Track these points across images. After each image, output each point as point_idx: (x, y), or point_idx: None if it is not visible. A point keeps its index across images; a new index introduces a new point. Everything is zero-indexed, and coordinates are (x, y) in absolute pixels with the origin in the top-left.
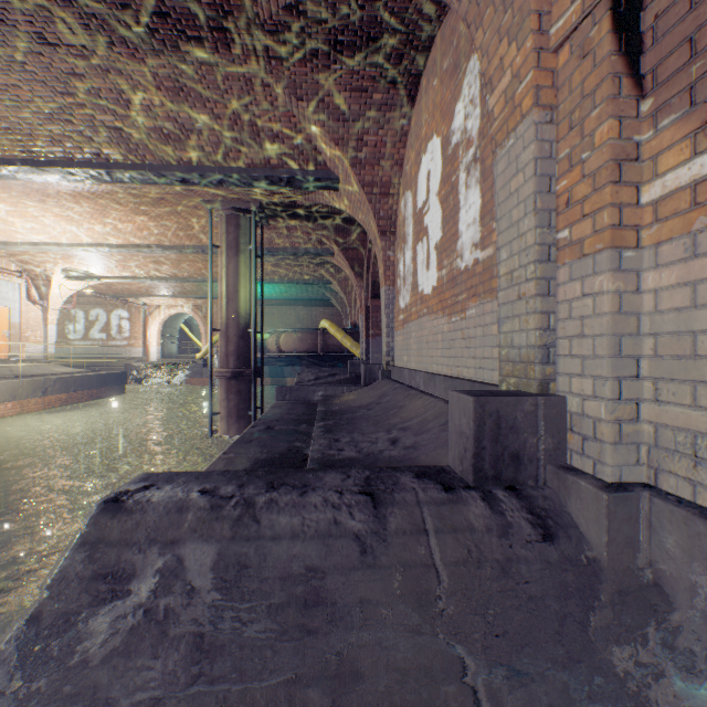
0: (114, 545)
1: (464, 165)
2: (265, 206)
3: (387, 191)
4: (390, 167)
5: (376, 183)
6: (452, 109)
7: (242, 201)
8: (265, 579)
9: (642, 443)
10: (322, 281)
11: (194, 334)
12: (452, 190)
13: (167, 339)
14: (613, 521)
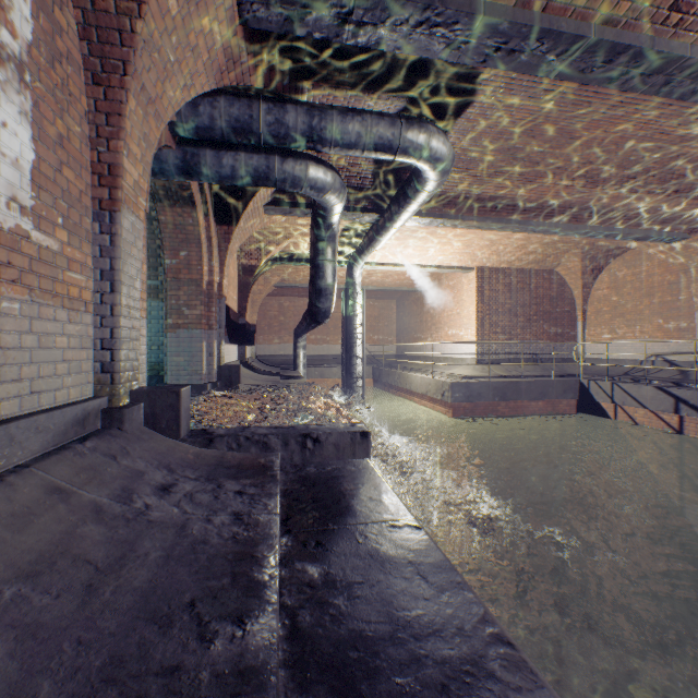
0: None
1: None
2: None
3: None
4: None
5: None
6: None
7: None
8: None
9: None
10: None
11: None
12: None
13: None
14: None
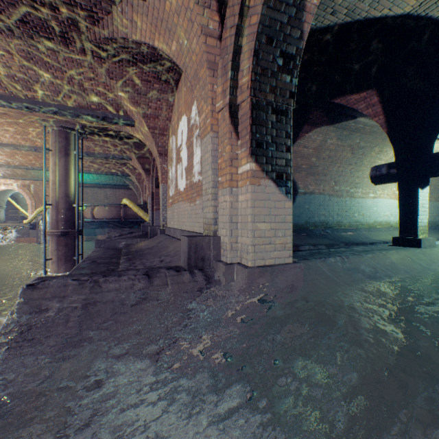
0: (37, 300)
1: (195, 135)
2: (86, 127)
3: (163, 133)
4: (164, 120)
5: (156, 128)
6: (191, 107)
7: (69, 123)
8: (106, 303)
9: (239, 250)
10: (123, 174)
11: (20, 205)
12: (191, 145)
13: None
14: (227, 274)
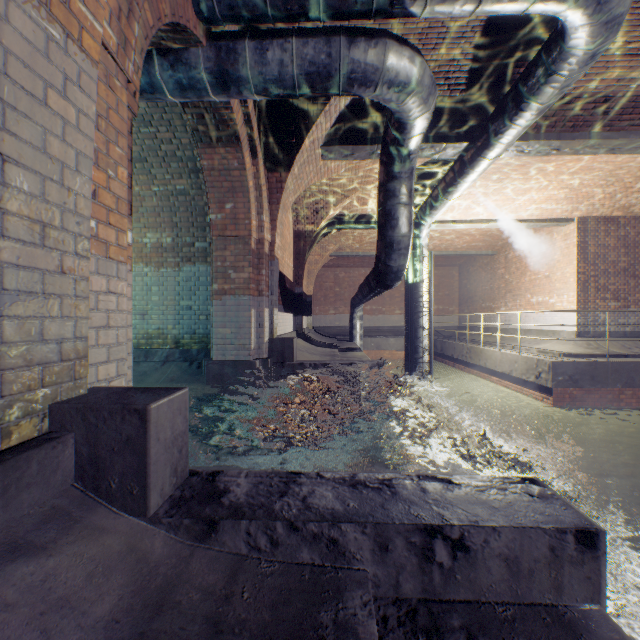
0: None
1: None
2: None
3: None
4: None
5: None
6: None
7: None
8: None
9: None
10: None
11: None
12: None
13: None
14: None
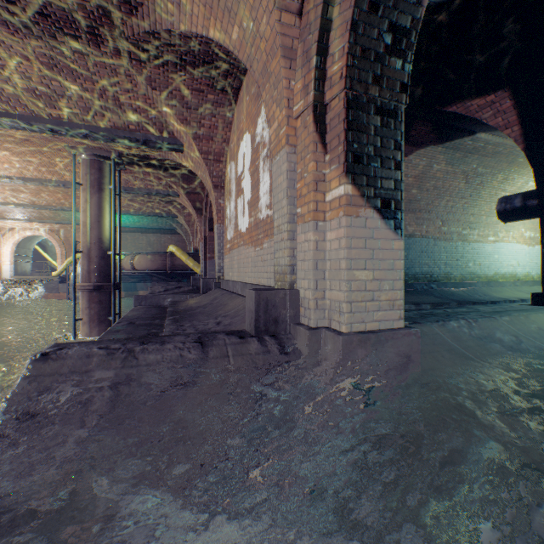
0: (49, 376)
1: (262, 157)
2: (123, 155)
3: (218, 159)
4: (220, 143)
5: (210, 153)
6: (256, 120)
7: (103, 150)
8: (144, 382)
9: (326, 309)
10: (170, 215)
11: (49, 254)
12: (256, 170)
13: (20, 259)
14: (311, 343)
